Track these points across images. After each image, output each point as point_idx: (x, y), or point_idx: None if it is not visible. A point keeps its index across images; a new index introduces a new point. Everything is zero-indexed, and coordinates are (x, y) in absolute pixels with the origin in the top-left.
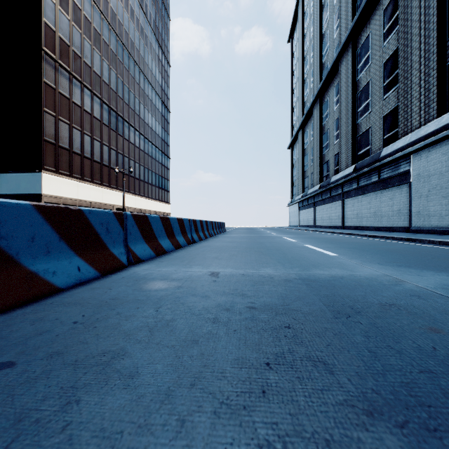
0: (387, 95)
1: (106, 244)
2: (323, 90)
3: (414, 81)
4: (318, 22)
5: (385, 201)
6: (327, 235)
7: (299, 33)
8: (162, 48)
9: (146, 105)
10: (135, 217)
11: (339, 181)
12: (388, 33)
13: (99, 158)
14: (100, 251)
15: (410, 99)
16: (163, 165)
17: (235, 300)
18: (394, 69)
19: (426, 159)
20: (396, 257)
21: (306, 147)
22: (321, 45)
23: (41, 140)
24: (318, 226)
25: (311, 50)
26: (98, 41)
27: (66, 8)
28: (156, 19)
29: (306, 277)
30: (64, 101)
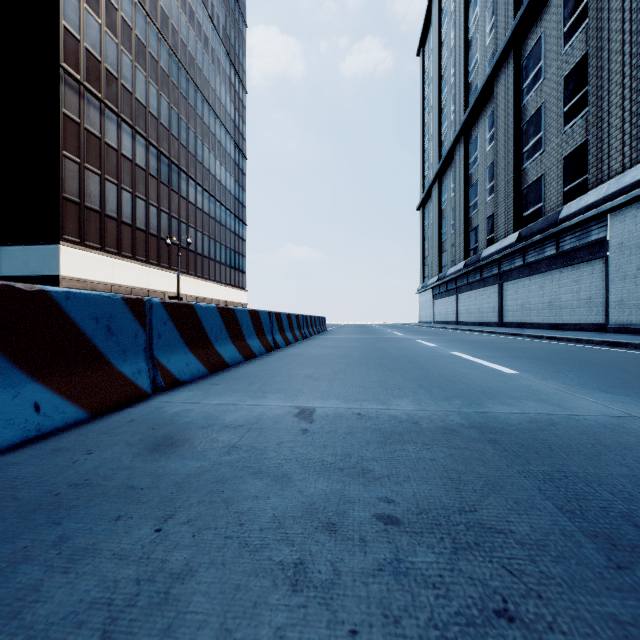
0: (569, 126)
1: (107, 356)
2: (470, 123)
3: (614, 102)
4: (463, 24)
5: (567, 285)
6: (481, 336)
7: (433, 41)
8: (235, 66)
9: (212, 148)
10: (168, 306)
11: (495, 256)
12: (571, 32)
13: (143, 225)
14: (93, 370)
15: (607, 130)
16: (236, 235)
17: (348, 491)
18: (581, 85)
19: (633, 220)
20: (619, 375)
21: (445, 207)
22: (467, 58)
23: (59, 198)
24: (462, 323)
25: (452, 66)
26: (142, 56)
27: (96, 7)
28: (227, 25)
29: (482, 422)
30: (92, 141)
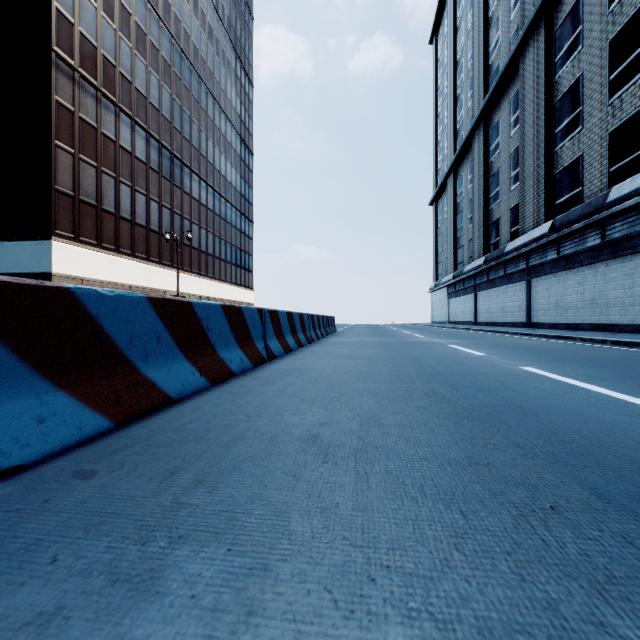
0: (617, 96)
1: None
2: (491, 107)
3: None
4: (482, 1)
5: (615, 280)
6: (523, 339)
7: (448, 26)
8: (241, 59)
9: (217, 143)
10: None
11: (523, 249)
12: None
13: (144, 220)
14: None
15: None
16: (242, 233)
17: None
18: (633, 47)
19: None
20: None
21: (461, 201)
22: (487, 37)
23: (51, 190)
24: (481, 323)
25: (469, 49)
26: (143, 43)
27: None
28: (232, 17)
29: None
30: (88, 131)
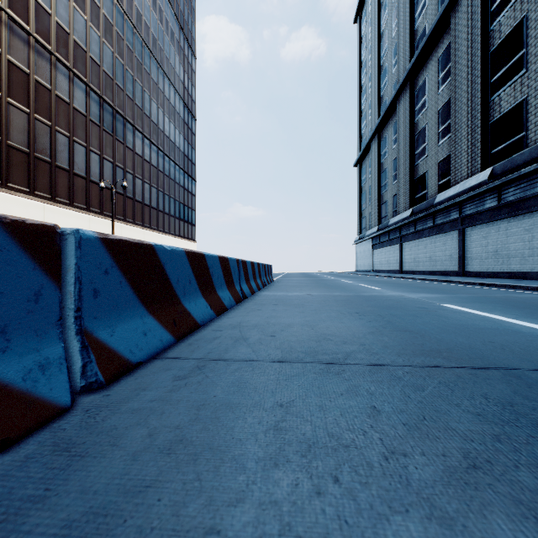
0: None
1: None
2: (418, 68)
3: None
4: None
5: None
6: (509, 292)
7: (372, 3)
8: (184, 31)
9: (160, 105)
10: None
11: (457, 198)
12: None
13: (83, 171)
14: None
15: None
16: (185, 190)
17: None
18: None
19: None
20: None
21: (385, 160)
22: (412, 4)
23: None
24: (407, 272)
25: (393, 19)
26: None
27: None
28: None
29: None
30: (18, 75)
